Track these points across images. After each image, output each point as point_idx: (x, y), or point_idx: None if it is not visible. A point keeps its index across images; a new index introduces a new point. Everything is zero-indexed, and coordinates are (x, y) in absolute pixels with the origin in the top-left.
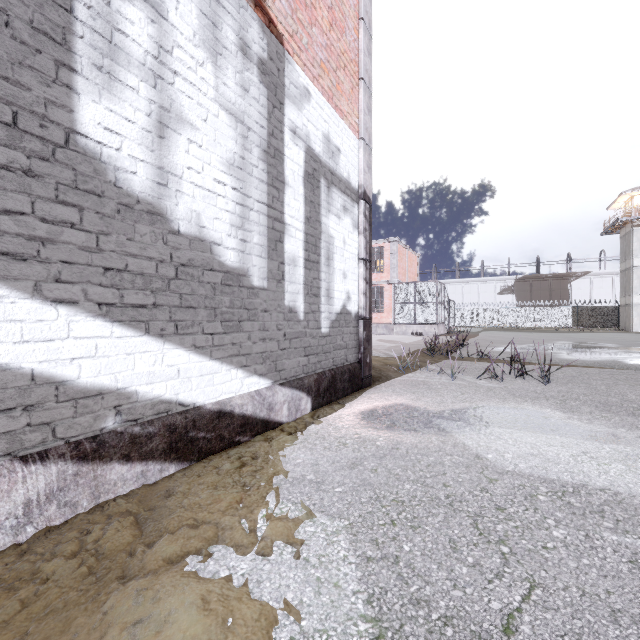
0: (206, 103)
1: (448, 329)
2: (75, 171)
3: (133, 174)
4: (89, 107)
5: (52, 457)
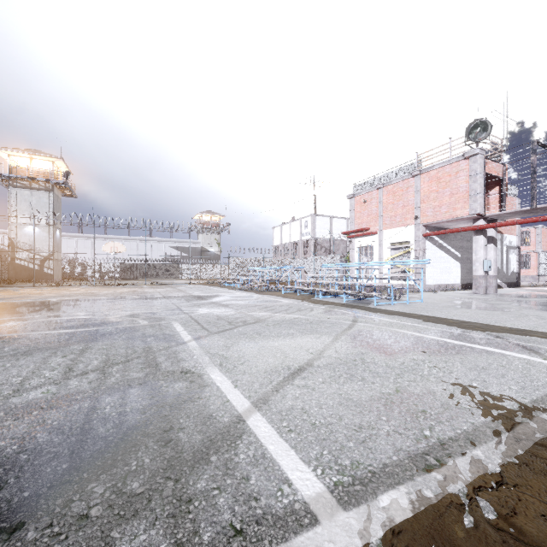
0: None
1: None
2: None
3: None
4: None
5: None
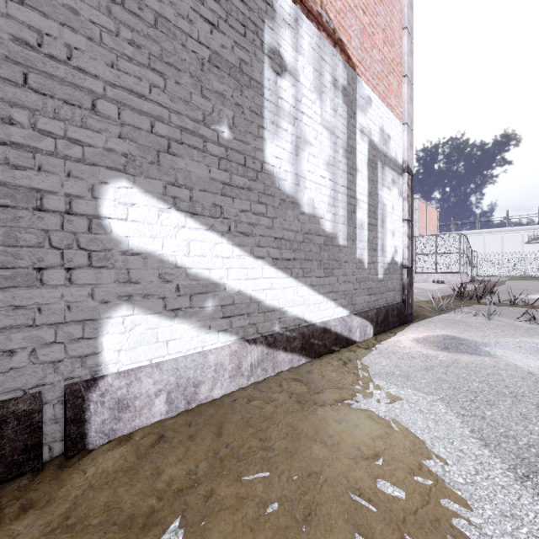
0: (316, 127)
1: (470, 278)
2: (264, 184)
3: (285, 181)
4: (269, 146)
5: (258, 342)
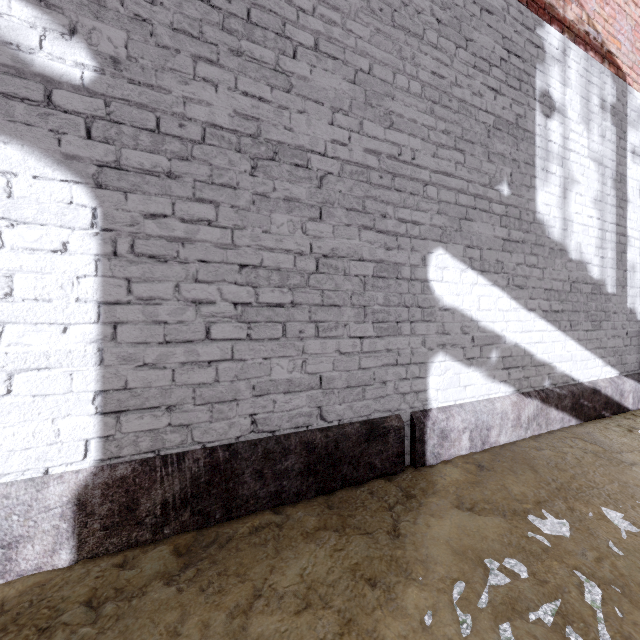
0: (583, 162)
1: None
2: (535, 234)
3: (553, 227)
4: (539, 195)
5: (532, 396)
